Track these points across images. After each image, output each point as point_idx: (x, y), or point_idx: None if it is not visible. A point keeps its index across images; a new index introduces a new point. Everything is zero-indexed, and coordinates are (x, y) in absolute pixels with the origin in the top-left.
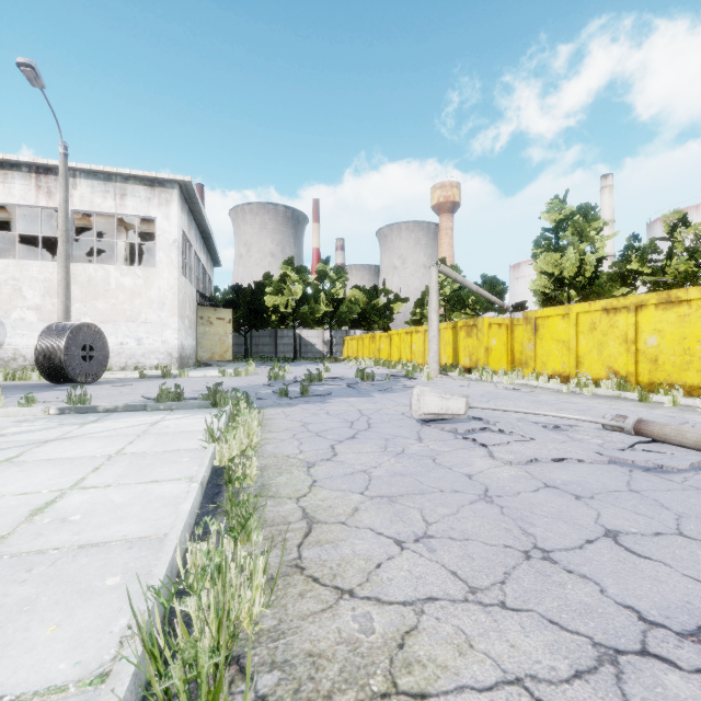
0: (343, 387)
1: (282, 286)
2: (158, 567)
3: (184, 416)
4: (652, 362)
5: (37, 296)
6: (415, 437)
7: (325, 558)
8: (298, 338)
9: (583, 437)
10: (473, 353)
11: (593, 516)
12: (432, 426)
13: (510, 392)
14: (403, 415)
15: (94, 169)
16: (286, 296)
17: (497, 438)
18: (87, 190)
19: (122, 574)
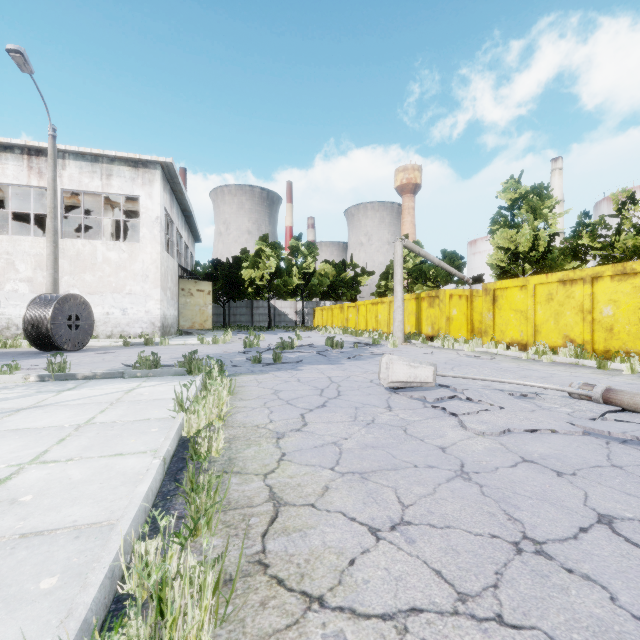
0: (313, 354)
1: (257, 260)
2: (95, 573)
3: (159, 383)
4: (607, 330)
5: (29, 269)
6: (385, 405)
7: (292, 551)
8: (272, 309)
9: (551, 405)
10: (435, 322)
11: (580, 497)
12: (400, 394)
13: (472, 359)
14: (372, 382)
15: (82, 151)
16: (261, 269)
17: (467, 407)
18: (75, 170)
19: (60, 573)
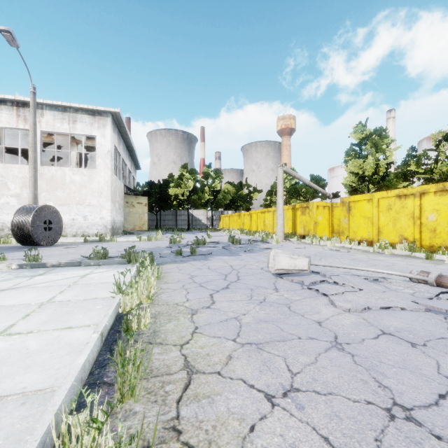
0: (219, 248)
1: (180, 182)
2: (26, 446)
3: (106, 270)
4: (432, 231)
5: (17, 188)
6: (272, 287)
7: (202, 417)
8: (190, 216)
9: (397, 287)
10: (306, 225)
11: (433, 365)
12: (283, 278)
13: (334, 252)
14: (262, 270)
15: (55, 103)
16: (183, 188)
17: (334, 289)
18: (50, 117)
19: (3, 440)
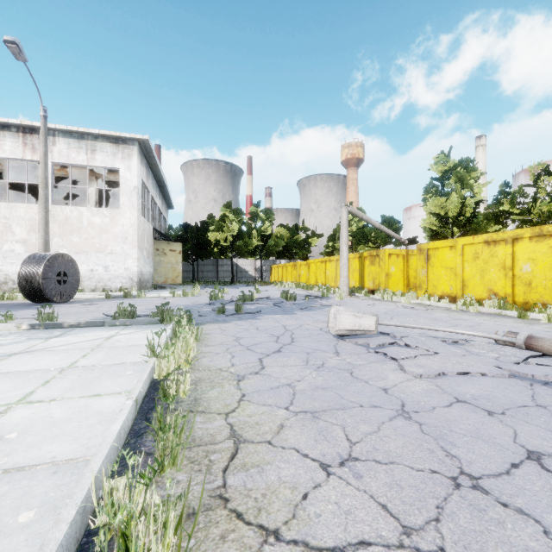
0: (270, 305)
1: (222, 224)
2: (67, 509)
3: (135, 331)
4: (526, 285)
5: (24, 232)
6: (333, 351)
7: (250, 486)
8: (235, 266)
9: (479, 351)
10: (376, 278)
11: (510, 434)
12: (346, 340)
13: (409, 310)
14: (321, 330)
15: (70, 129)
16: (225, 232)
17: (405, 352)
18: (64, 146)
19: (37, 507)
